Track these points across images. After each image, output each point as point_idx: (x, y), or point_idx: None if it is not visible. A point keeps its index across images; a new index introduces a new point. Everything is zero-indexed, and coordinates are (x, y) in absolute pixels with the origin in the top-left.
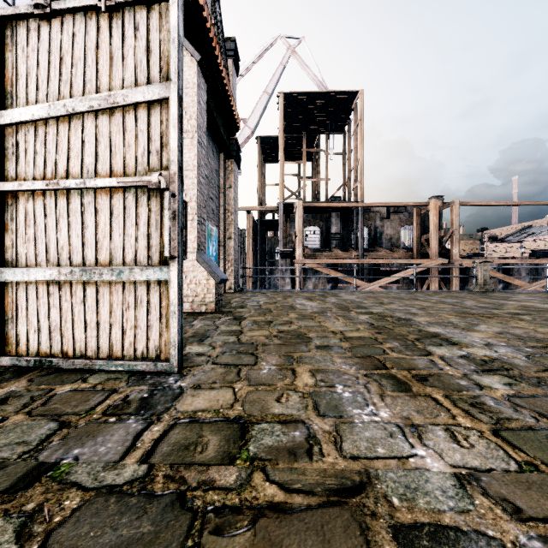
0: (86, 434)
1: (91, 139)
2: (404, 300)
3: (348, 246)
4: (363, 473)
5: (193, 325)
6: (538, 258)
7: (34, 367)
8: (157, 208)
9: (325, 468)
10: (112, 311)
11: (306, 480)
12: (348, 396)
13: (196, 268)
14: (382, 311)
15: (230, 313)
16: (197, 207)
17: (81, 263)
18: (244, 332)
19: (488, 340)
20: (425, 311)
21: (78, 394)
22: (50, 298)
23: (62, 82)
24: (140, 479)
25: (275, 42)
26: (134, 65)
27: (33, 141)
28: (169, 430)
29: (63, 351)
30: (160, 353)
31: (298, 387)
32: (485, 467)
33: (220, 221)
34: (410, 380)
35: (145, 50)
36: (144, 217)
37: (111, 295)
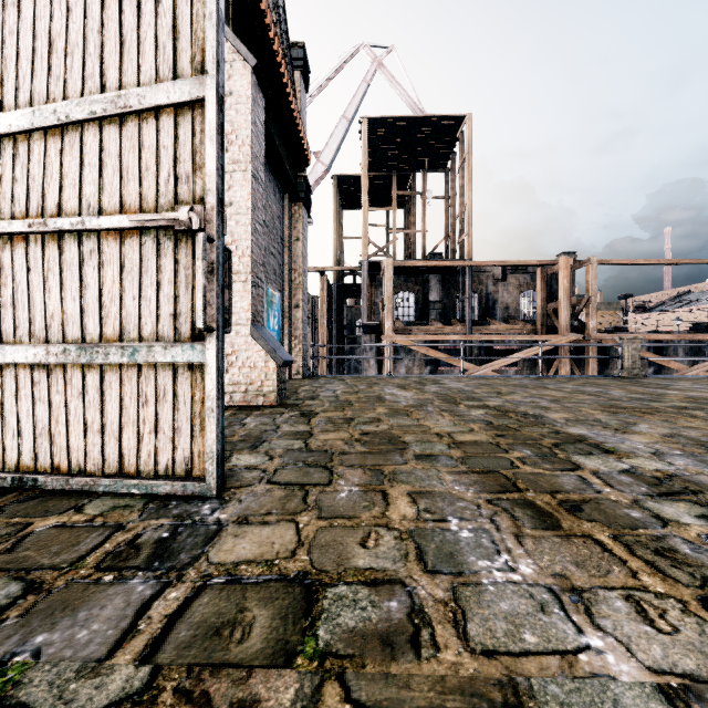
0: (62, 605)
1: (93, 159)
2: (529, 388)
3: (452, 317)
4: (507, 686)
5: (245, 424)
6: (700, 333)
7: (11, 488)
8: (188, 259)
9: (443, 675)
10: (123, 407)
11: (412, 700)
12: (468, 537)
13: (250, 346)
14: (501, 404)
15: (297, 407)
16: (252, 264)
17: (79, 338)
18: (314, 434)
19: (655, 446)
20: (559, 404)
21: (65, 532)
22: (36, 388)
23: (51, 78)
24: (135, 698)
25: (356, 52)
26: (155, 53)
27: (11, 164)
28: (193, 597)
29: (54, 465)
30: (192, 468)
31: (392, 521)
32: (707, 674)
33: (284, 284)
34: (557, 510)
35: (171, 31)
36: (168, 271)
37: (122, 385)
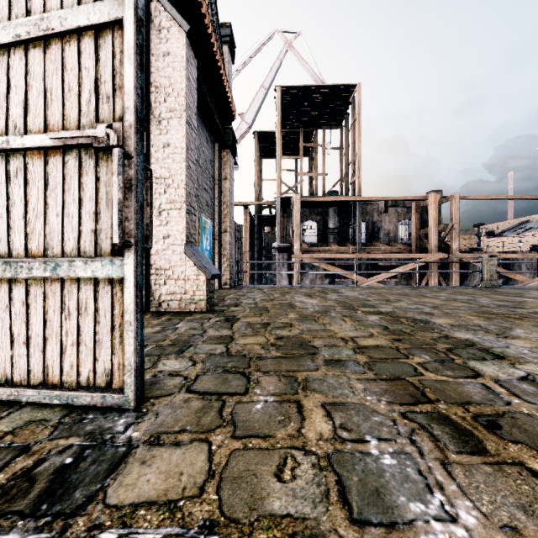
0: None
1: (18, 82)
2: (411, 296)
3: (346, 241)
4: None
5: (177, 329)
6: None
7: None
8: (108, 176)
9: None
10: (47, 320)
11: None
12: (392, 466)
13: (184, 262)
14: (392, 310)
15: (222, 313)
16: (185, 195)
17: (6, 253)
18: (235, 339)
19: None
20: (440, 310)
21: None
22: None
23: None
24: None
25: (272, 36)
26: None
27: None
28: None
29: None
30: (112, 379)
31: (309, 442)
32: None
33: (215, 213)
34: (475, 427)
35: None
36: (90, 188)
37: (46, 298)
